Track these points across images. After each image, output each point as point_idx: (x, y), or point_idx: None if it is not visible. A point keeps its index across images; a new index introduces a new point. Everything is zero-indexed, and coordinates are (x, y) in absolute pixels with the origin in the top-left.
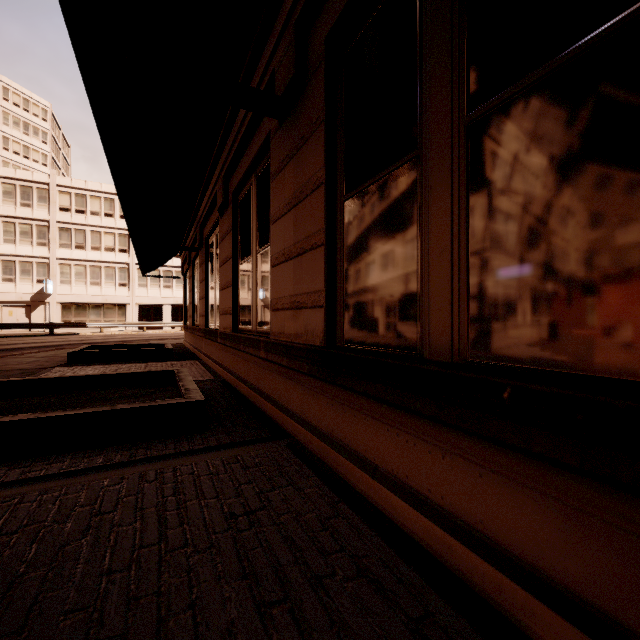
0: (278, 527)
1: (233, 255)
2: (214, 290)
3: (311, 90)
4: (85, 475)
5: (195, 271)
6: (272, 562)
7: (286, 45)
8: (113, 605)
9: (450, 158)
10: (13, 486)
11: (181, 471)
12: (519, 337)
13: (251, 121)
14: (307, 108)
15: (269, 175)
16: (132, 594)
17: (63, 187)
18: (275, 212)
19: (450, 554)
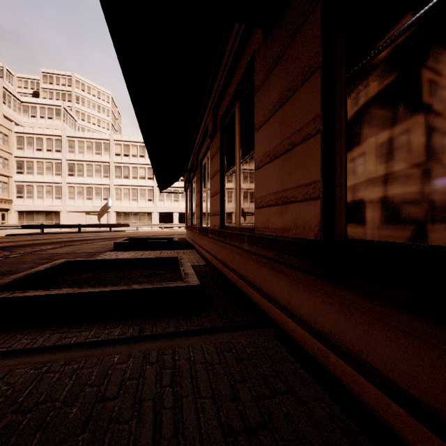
0: None
1: (220, 169)
2: (206, 198)
3: None
4: (102, 347)
5: (193, 187)
6: None
7: None
8: None
9: None
10: (49, 352)
11: (179, 354)
12: None
13: (236, 51)
14: (297, 2)
15: (252, 93)
16: None
17: (117, 141)
18: (259, 120)
19: None
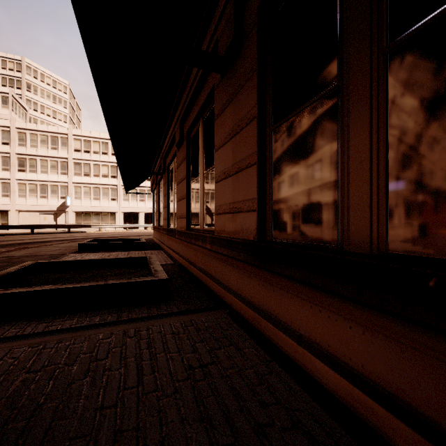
0: (225, 379)
1: (187, 176)
2: (173, 201)
3: (246, 49)
4: (87, 330)
5: (160, 189)
6: (222, 409)
7: (227, 18)
8: (104, 436)
9: (369, 84)
10: (40, 336)
11: (152, 330)
12: (442, 233)
13: (200, 79)
14: (243, 63)
15: (213, 117)
16: (118, 428)
17: (76, 136)
18: (218, 143)
19: (372, 415)
